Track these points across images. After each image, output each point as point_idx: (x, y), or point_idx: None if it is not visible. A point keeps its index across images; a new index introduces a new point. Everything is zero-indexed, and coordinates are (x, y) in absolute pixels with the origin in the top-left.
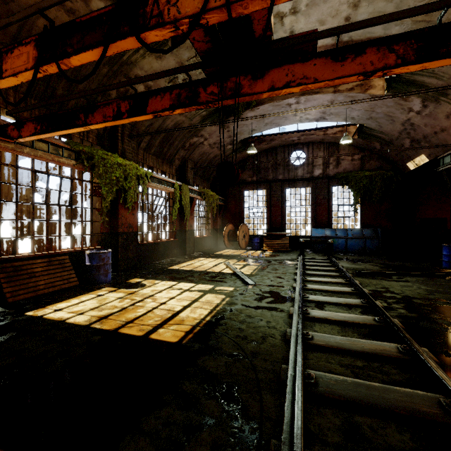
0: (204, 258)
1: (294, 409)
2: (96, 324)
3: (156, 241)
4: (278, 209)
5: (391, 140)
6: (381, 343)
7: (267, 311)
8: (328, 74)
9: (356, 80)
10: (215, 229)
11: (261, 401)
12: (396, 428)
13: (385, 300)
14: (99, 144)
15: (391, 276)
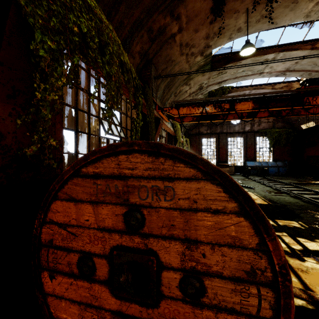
0: None
1: None
2: None
3: None
4: (224, 150)
5: None
6: None
7: (281, 196)
8: None
9: None
10: None
11: None
12: None
13: None
14: None
15: (309, 185)
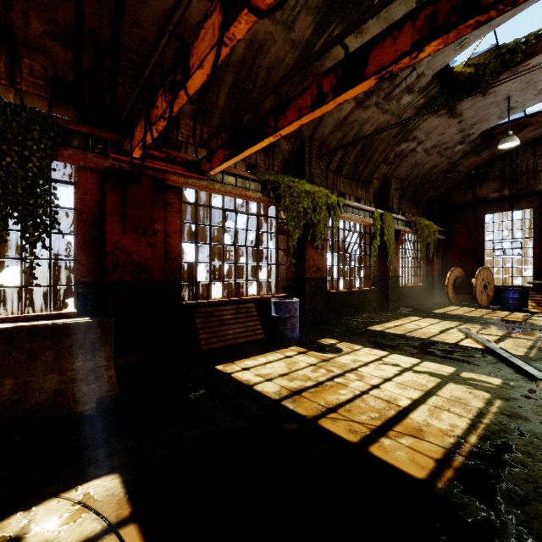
0: (418, 318)
1: None
2: (288, 401)
3: (349, 290)
4: None
5: None
6: None
7: None
8: None
9: None
10: (430, 275)
11: None
12: None
13: None
14: (284, 172)
15: None
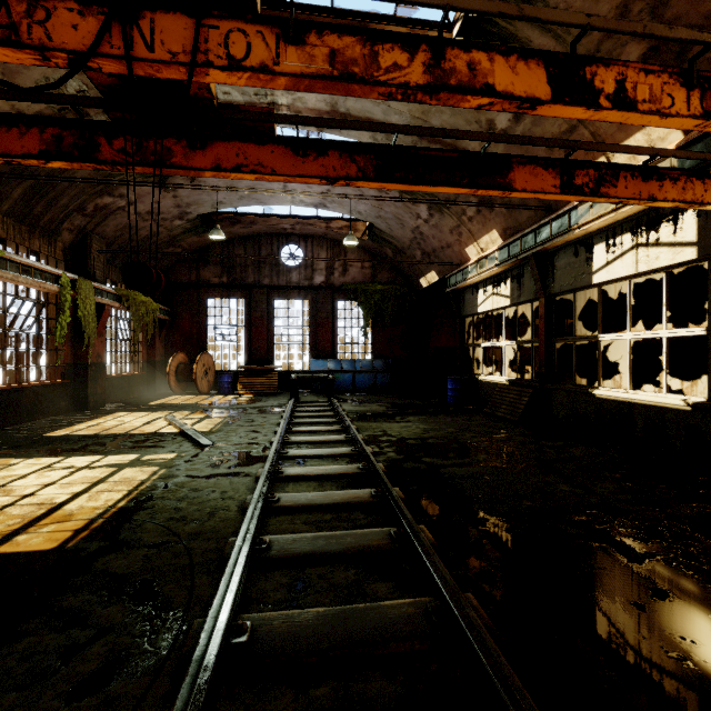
0: (126, 413)
1: (230, 579)
2: None
3: (15, 385)
4: (263, 330)
5: (403, 249)
6: (357, 491)
7: (225, 479)
8: (288, 168)
9: (320, 183)
10: (151, 361)
11: (193, 586)
12: (344, 568)
13: (378, 445)
14: None
15: (395, 417)
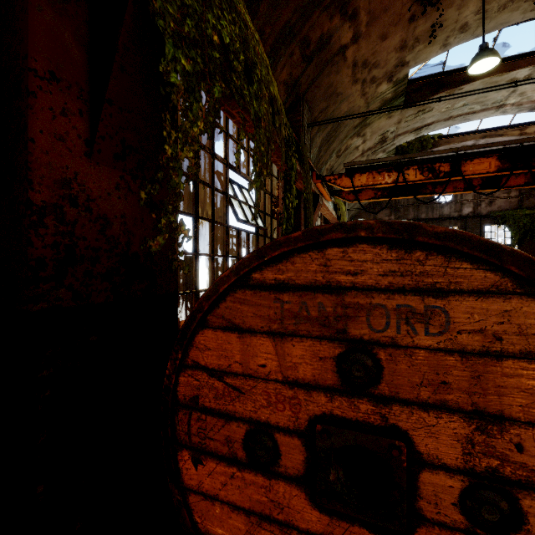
0: None
1: None
2: None
3: None
4: None
5: None
6: None
7: None
8: None
9: None
10: None
11: None
12: None
13: None
14: None
15: None
